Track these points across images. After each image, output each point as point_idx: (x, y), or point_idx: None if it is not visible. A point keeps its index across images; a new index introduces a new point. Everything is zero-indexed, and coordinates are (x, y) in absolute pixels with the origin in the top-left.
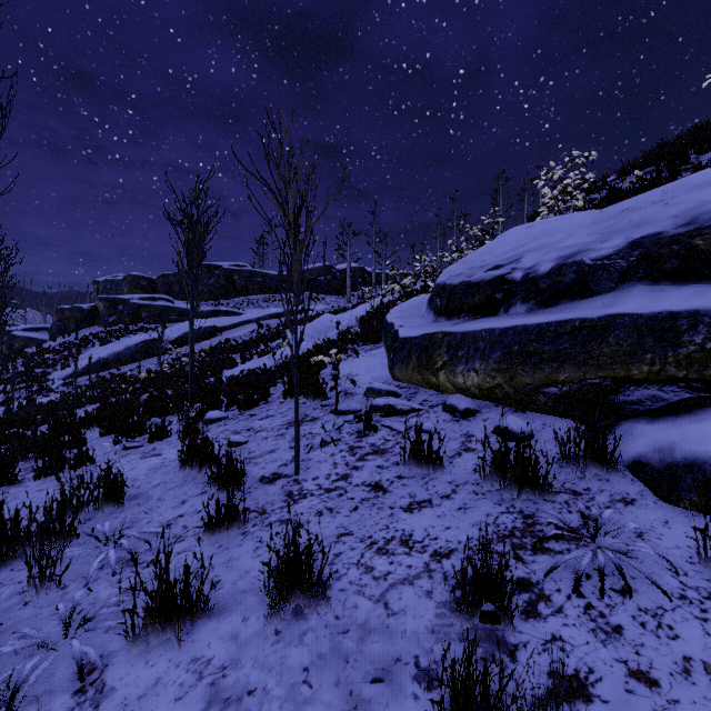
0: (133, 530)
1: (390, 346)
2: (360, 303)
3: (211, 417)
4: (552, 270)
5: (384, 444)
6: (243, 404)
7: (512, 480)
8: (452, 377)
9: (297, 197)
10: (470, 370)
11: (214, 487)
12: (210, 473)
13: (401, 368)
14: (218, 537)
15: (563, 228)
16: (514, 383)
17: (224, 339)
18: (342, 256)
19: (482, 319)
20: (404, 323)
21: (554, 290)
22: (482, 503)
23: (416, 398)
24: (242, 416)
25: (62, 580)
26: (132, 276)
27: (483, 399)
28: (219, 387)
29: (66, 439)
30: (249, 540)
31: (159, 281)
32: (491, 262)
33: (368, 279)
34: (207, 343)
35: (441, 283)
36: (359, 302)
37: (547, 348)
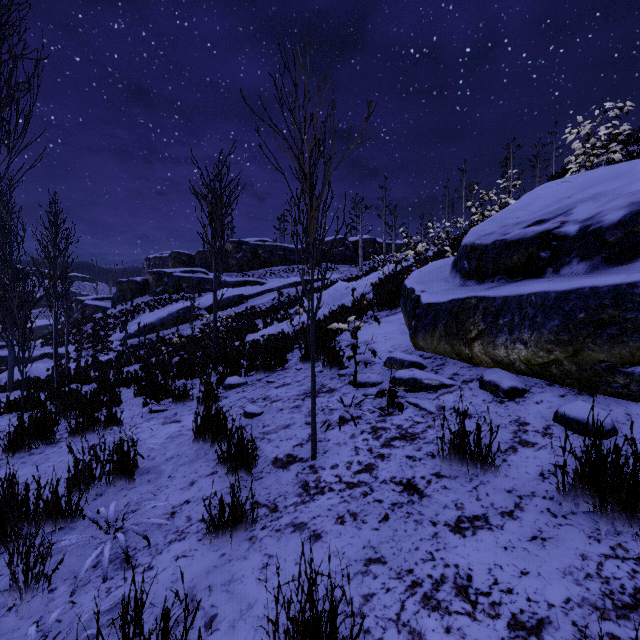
0: (137, 515)
1: (410, 312)
2: (372, 272)
3: (230, 382)
4: (624, 219)
5: (413, 427)
6: (261, 371)
7: (614, 504)
8: (491, 348)
9: (313, 143)
10: (515, 341)
11: (225, 467)
12: (223, 448)
13: (425, 336)
14: (221, 539)
15: (623, 173)
16: (580, 359)
17: (250, 306)
18: (355, 228)
19: (525, 281)
20: (426, 288)
21: (629, 243)
22: (568, 534)
23: (444, 370)
24: (260, 382)
25: (54, 578)
26: (175, 252)
27: (531, 375)
28: (242, 350)
29: (107, 397)
30: (256, 551)
31: (197, 257)
32: (529, 218)
33: (378, 249)
34: (235, 310)
35: (469, 244)
36: (371, 271)
37: (630, 315)
